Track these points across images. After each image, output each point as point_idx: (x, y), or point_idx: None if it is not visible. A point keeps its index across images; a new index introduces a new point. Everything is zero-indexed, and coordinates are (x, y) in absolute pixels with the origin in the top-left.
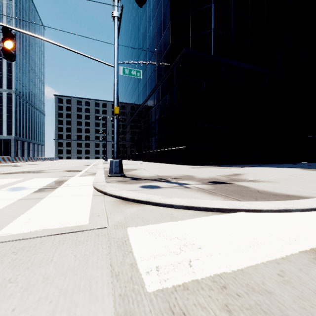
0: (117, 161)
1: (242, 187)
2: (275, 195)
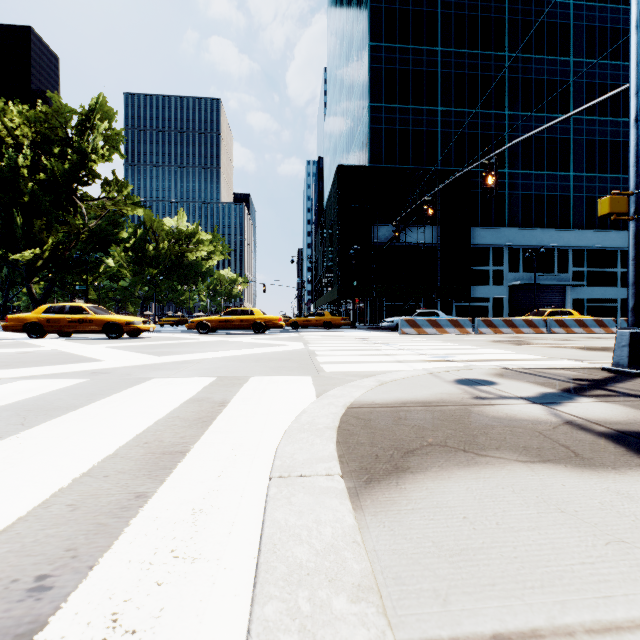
0: (625, 333)
1: (544, 451)
2: (396, 448)
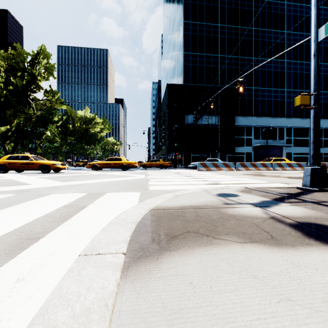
0: (308, 168)
1: (254, 235)
2: (167, 234)
